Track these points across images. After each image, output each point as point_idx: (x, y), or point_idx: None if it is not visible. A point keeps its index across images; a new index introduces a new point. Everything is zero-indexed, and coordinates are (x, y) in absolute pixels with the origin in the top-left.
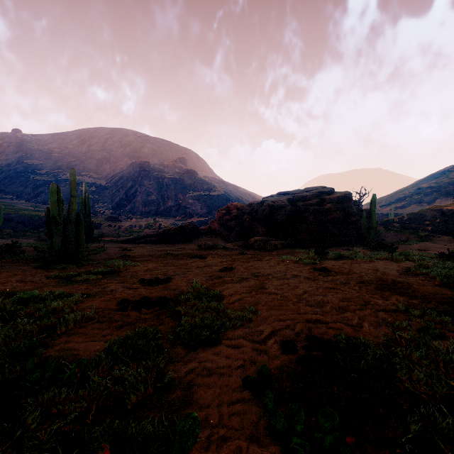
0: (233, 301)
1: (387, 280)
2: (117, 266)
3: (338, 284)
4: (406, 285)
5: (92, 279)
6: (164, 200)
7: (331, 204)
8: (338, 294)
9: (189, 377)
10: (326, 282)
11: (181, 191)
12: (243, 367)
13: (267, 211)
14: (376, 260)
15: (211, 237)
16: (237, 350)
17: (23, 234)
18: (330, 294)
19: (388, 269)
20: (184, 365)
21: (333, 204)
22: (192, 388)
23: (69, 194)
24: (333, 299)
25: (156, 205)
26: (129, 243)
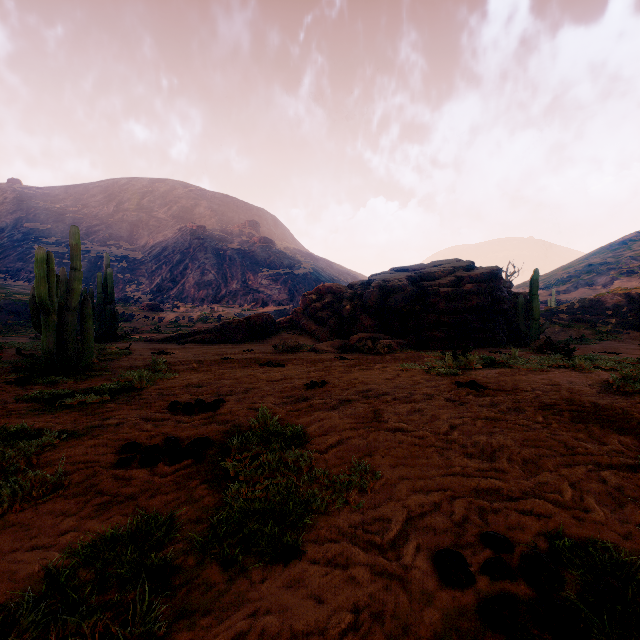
0: (327, 446)
1: (584, 404)
2: (138, 379)
3: (504, 411)
4: (621, 413)
5: (92, 402)
6: (227, 281)
7: (472, 285)
8: (512, 432)
9: None
10: (484, 408)
11: (252, 269)
12: (355, 631)
13: (376, 295)
14: (549, 369)
15: (292, 334)
16: (340, 575)
17: (17, 329)
18: (497, 430)
19: (576, 384)
20: (215, 625)
21: (475, 285)
22: None
23: (89, 272)
24: (508, 441)
25: (215, 288)
26: (170, 343)
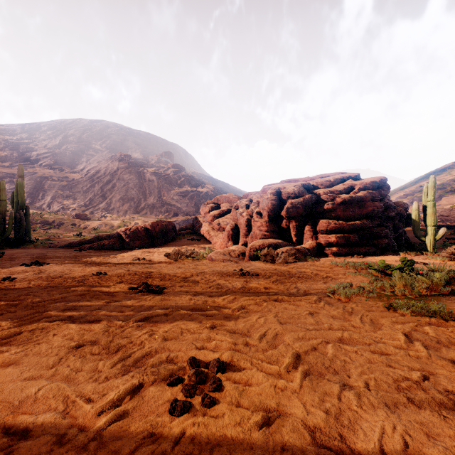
0: None
1: None
2: None
3: None
4: None
5: None
6: (146, 196)
7: (366, 191)
8: None
9: None
10: None
11: (166, 187)
12: None
13: (274, 201)
14: None
15: (191, 240)
16: None
17: None
18: None
19: None
20: None
21: (369, 192)
22: None
23: (34, 189)
24: None
25: (136, 202)
26: (68, 249)
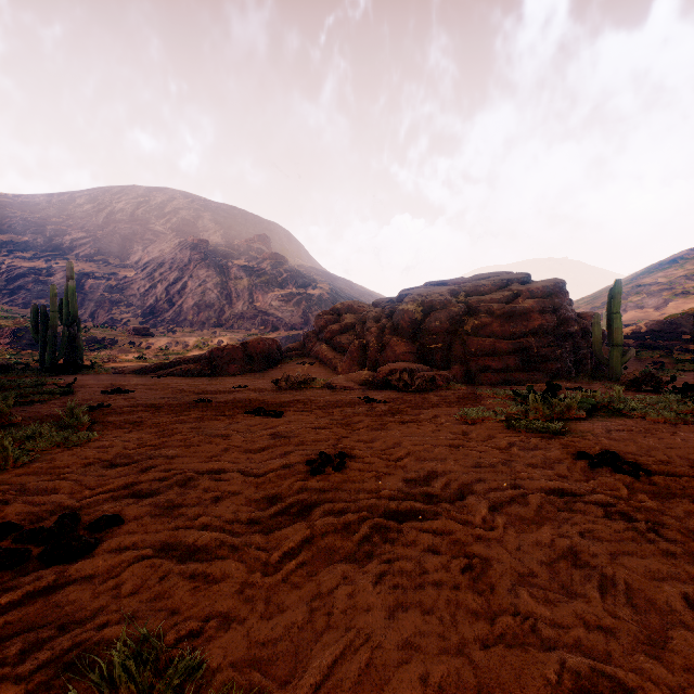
0: None
1: None
2: None
3: None
4: None
5: None
6: (232, 302)
7: (533, 300)
8: None
9: None
10: None
11: (260, 288)
12: None
13: (411, 313)
14: (690, 420)
15: (303, 364)
16: None
17: None
18: None
19: None
20: None
21: (537, 300)
22: None
23: None
24: None
25: (217, 310)
26: (143, 376)
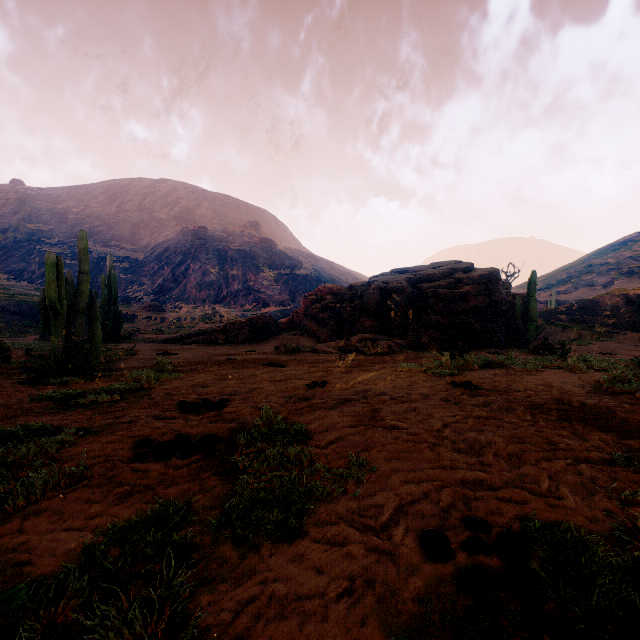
0: (327, 442)
1: (572, 403)
2: (146, 380)
3: (495, 410)
4: (606, 412)
5: (103, 401)
6: (228, 281)
7: (470, 286)
8: (500, 429)
9: (239, 624)
10: (477, 407)
11: (253, 269)
12: (350, 594)
13: (376, 297)
14: (543, 370)
15: (294, 335)
16: (338, 551)
17: (21, 330)
18: (487, 428)
19: (567, 385)
20: (231, 590)
21: (474, 286)
22: None
23: (92, 273)
24: (496, 438)
25: (216, 288)
26: (173, 344)
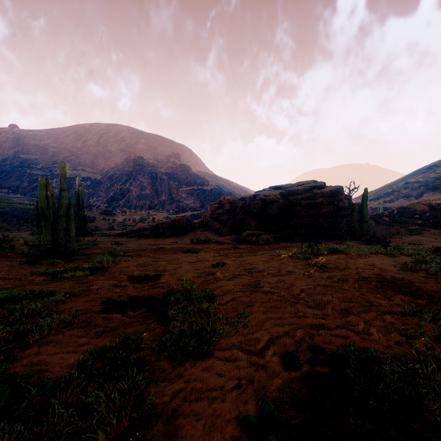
0: (225, 301)
1: (386, 277)
2: (106, 261)
3: (335, 281)
4: (407, 282)
5: (79, 275)
6: (158, 194)
7: (323, 198)
8: (337, 293)
9: (174, 403)
10: (323, 279)
11: (175, 186)
12: (238, 388)
13: (259, 205)
14: (370, 255)
15: (203, 231)
16: (232, 364)
17: (18, 228)
18: (329, 293)
19: (385, 265)
20: (169, 385)
21: (325, 198)
22: (177, 419)
23: None
24: (333, 299)
25: (150, 199)
26: (122, 237)
